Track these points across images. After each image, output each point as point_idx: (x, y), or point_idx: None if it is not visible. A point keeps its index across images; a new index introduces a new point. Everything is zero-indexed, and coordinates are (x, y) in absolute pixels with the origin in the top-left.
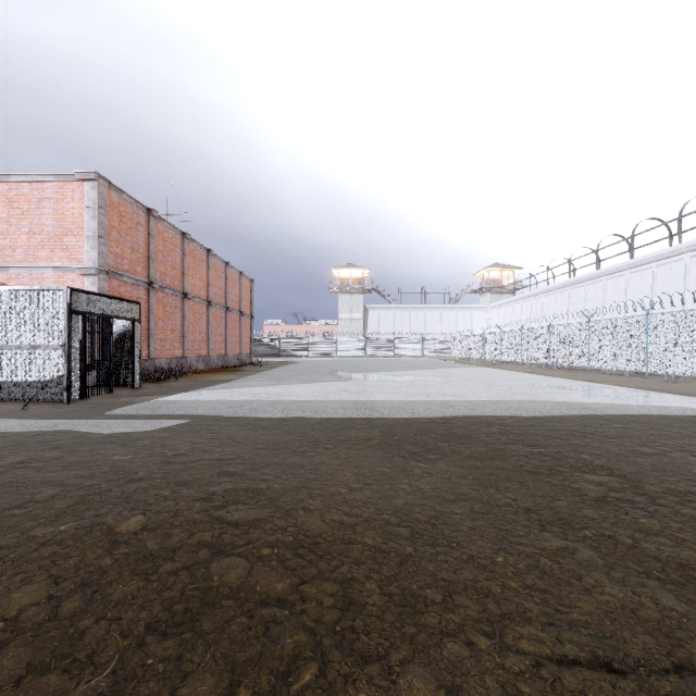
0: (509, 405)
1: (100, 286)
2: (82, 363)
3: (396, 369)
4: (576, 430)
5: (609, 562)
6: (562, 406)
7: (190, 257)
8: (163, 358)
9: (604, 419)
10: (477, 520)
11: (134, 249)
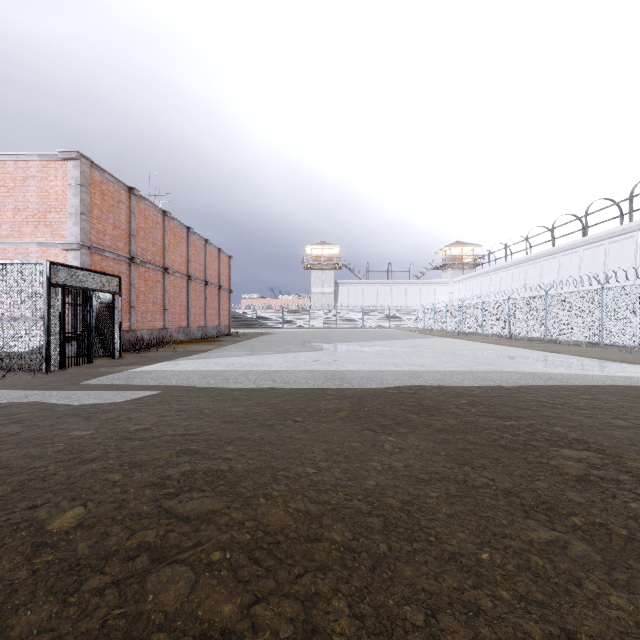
0: (476, 375)
1: (82, 261)
2: (61, 334)
3: (365, 339)
4: (545, 401)
5: (607, 560)
6: (528, 376)
7: (171, 234)
8: (144, 329)
9: (570, 389)
10: (455, 505)
11: (116, 226)
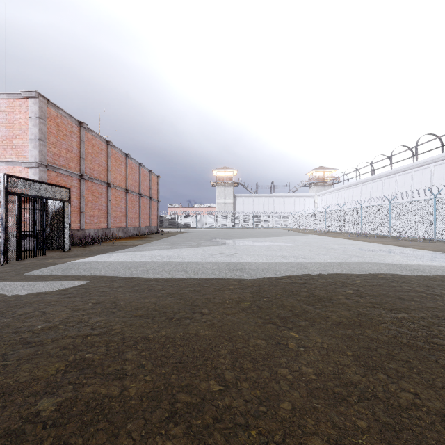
0: (351, 266)
1: (40, 176)
2: (17, 233)
3: (256, 236)
4: (422, 292)
5: None
6: (395, 267)
7: (113, 158)
8: (92, 229)
9: (437, 280)
10: None
11: (68, 150)
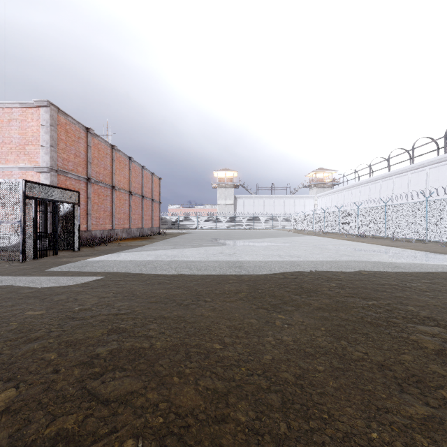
0: (340, 264)
1: (51, 180)
2: (34, 234)
3: (256, 237)
4: (396, 284)
5: None
6: (379, 265)
7: (117, 162)
8: (98, 230)
9: (413, 275)
10: (339, 378)
11: (76, 155)
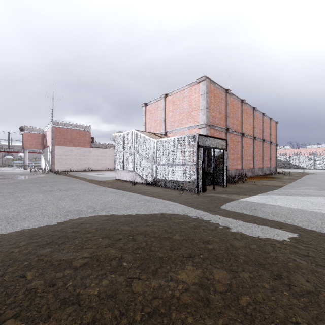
0: None
1: (206, 133)
2: (202, 173)
3: None
4: None
5: None
6: None
7: (245, 113)
8: (232, 169)
9: None
10: None
11: (220, 112)
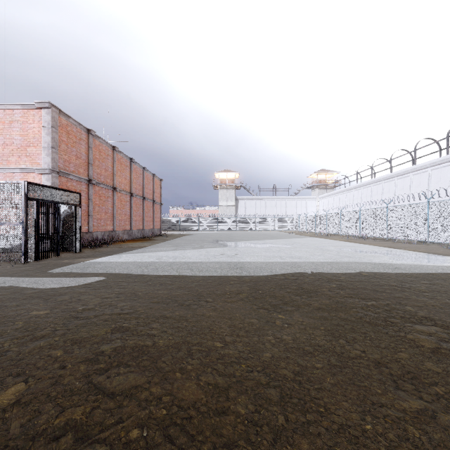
0: (340, 265)
1: (53, 181)
2: (36, 235)
3: (257, 239)
4: (395, 285)
5: None
6: (379, 266)
7: (118, 163)
8: (99, 231)
9: (412, 276)
10: (337, 375)
11: (78, 157)
